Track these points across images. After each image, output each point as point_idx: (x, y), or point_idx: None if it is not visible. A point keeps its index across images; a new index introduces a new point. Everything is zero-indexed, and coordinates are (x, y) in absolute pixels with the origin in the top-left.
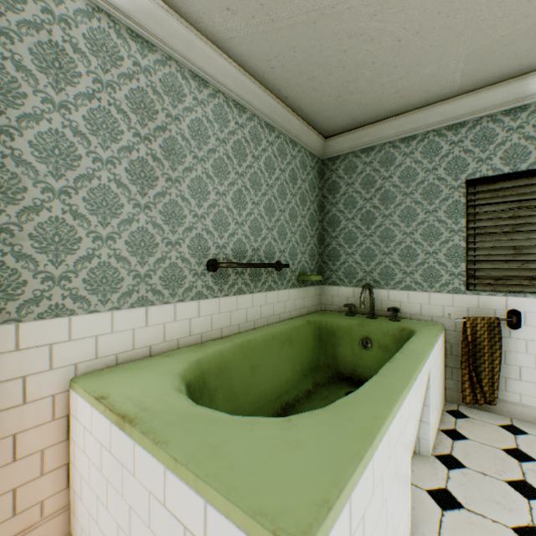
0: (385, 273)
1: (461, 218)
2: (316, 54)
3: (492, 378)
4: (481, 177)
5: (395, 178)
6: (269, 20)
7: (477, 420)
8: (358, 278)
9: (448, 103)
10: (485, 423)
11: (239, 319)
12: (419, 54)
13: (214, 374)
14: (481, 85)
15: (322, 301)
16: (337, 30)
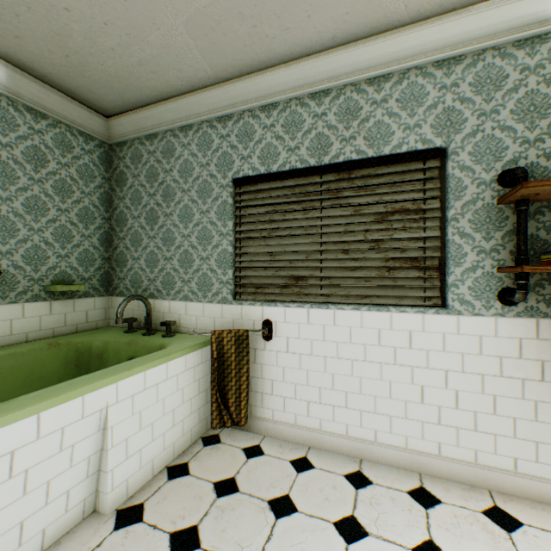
0: (168, 281)
1: (229, 220)
2: None
3: (241, 396)
4: (245, 177)
5: (176, 172)
6: None
7: (227, 444)
8: (144, 287)
9: (212, 90)
10: (231, 447)
11: None
12: (120, 9)
13: None
14: (237, 74)
15: (112, 316)
16: None
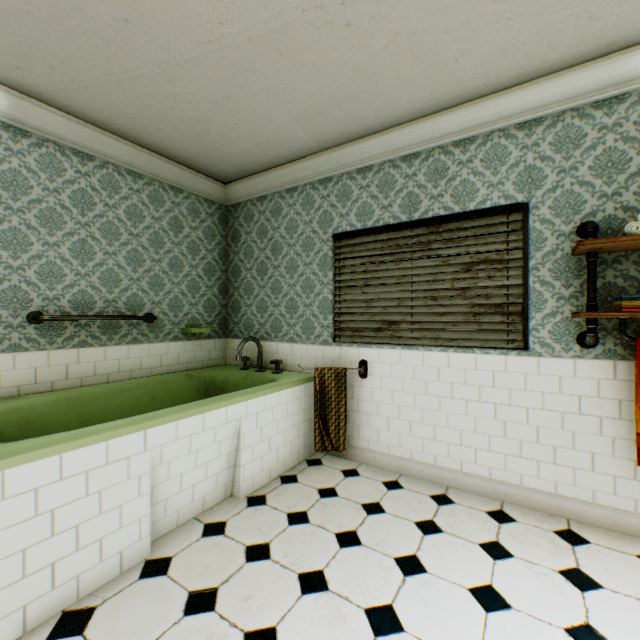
0: (276, 325)
1: (329, 271)
2: (146, 110)
3: (339, 425)
4: (344, 232)
5: (283, 229)
6: (70, 79)
7: (328, 466)
8: (255, 330)
9: (315, 158)
10: (331, 468)
11: (84, 373)
12: (247, 115)
13: (16, 425)
14: (336, 144)
15: (228, 355)
16: (148, 92)
